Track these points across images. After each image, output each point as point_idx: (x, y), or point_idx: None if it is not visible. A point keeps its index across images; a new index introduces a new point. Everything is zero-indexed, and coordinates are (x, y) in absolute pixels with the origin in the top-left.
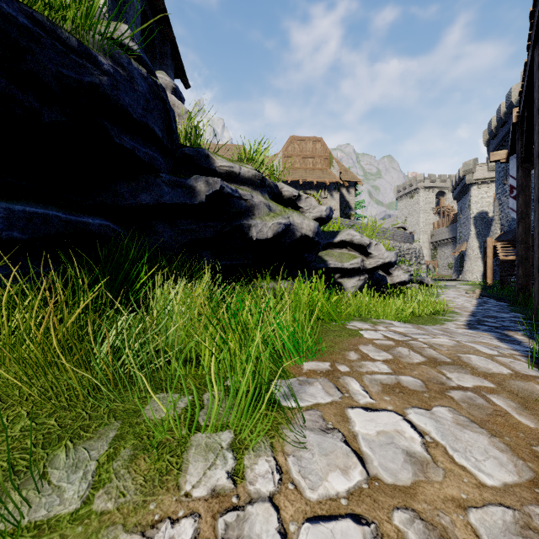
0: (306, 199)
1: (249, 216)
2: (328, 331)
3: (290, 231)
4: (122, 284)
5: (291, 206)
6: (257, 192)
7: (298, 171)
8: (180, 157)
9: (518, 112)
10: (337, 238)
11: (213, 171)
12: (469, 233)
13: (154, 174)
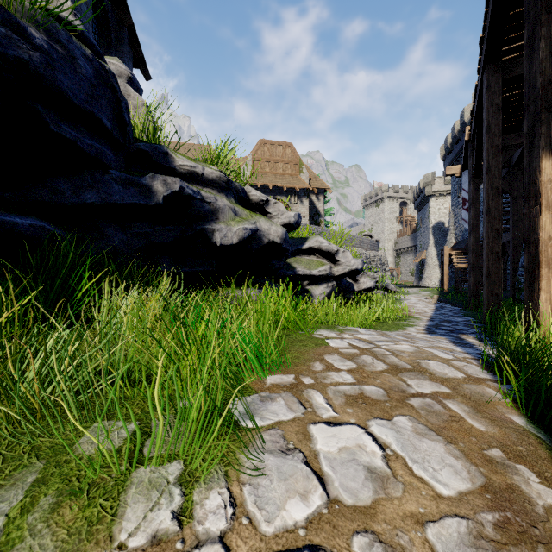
0: (274, 204)
1: (213, 219)
2: (295, 341)
3: (256, 236)
4: (62, 294)
5: (259, 211)
6: (222, 195)
7: (268, 175)
8: (134, 152)
9: (470, 130)
10: (305, 245)
11: (173, 170)
12: (428, 242)
13: (102, 170)
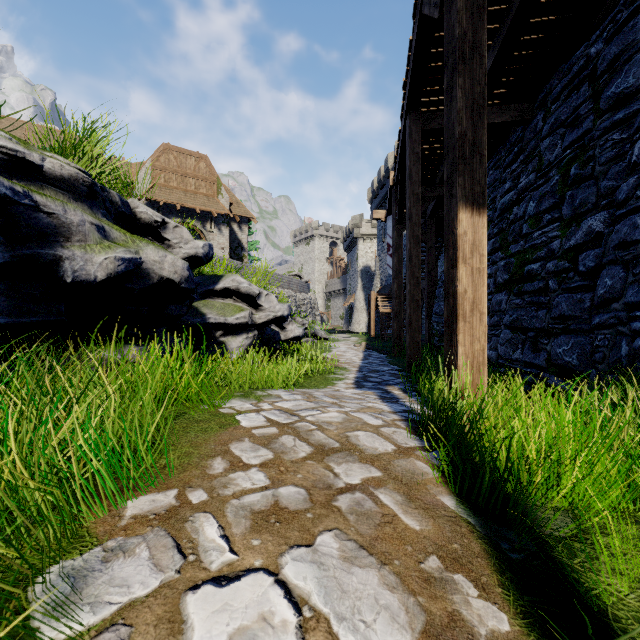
0: (174, 228)
1: (58, 241)
2: (191, 423)
3: (141, 271)
4: None
5: (152, 236)
6: (81, 205)
7: (175, 192)
8: None
9: (394, 176)
10: (219, 285)
11: None
12: (357, 286)
13: None
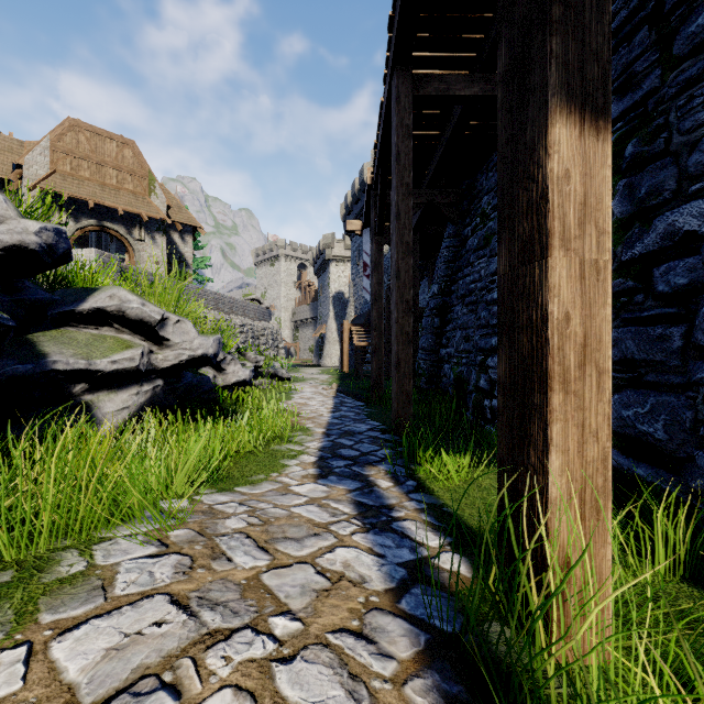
0: None
1: None
2: None
3: None
4: None
5: None
6: None
7: (87, 184)
8: None
9: (373, 173)
10: (86, 304)
11: None
12: (329, 314)
13: None
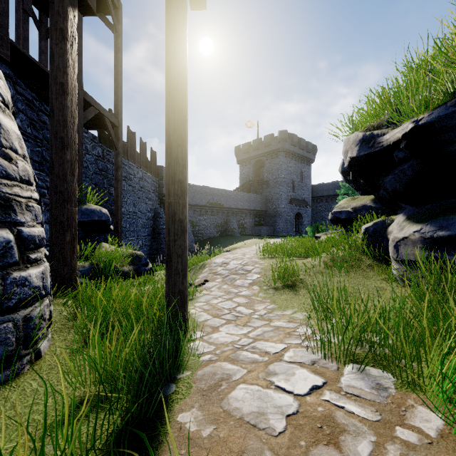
0: None
1: None
2: None
3: None
4: None
5: None
6: None
7: None
8: None
9: None
10: None
11: None
12: None
13: None
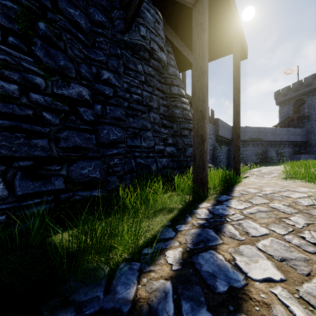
0: None
1: None
2: None
3: None
4: None
5: None
6: None
7: None
8: None
9: None
10: None
11: None
12: None
13: None
